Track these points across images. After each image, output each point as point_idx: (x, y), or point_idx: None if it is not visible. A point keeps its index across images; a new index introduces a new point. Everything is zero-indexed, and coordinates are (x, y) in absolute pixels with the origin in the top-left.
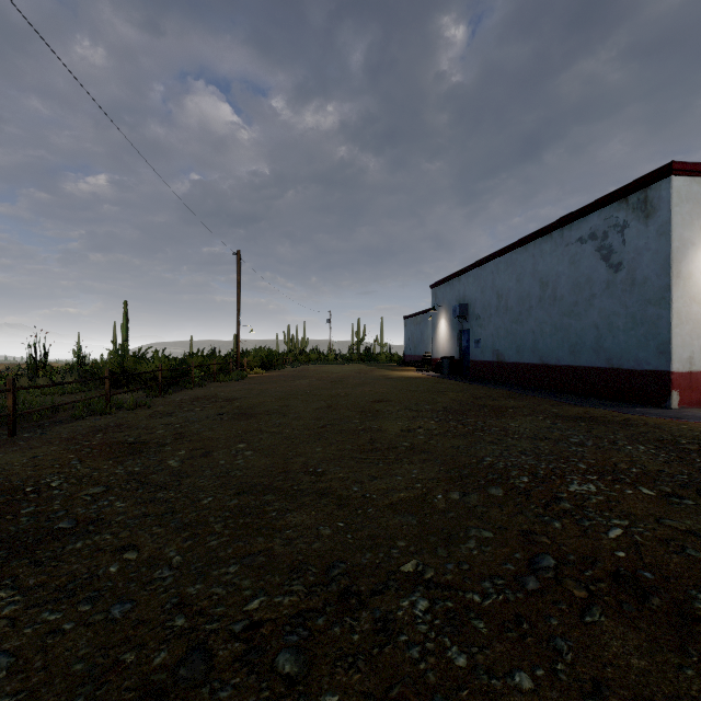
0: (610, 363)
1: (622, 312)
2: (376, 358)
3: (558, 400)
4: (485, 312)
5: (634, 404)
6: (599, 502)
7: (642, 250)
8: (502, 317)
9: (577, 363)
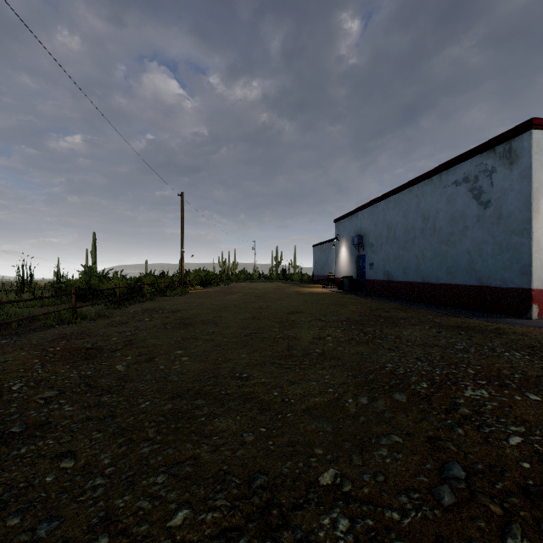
0: (480, 281)
1: (490, 241)
2: (290, 277)
3: (438, 311)
4: (378, 241)
5: (501, 315)
6: (494, 408)
7: (507, 190)
8: (391, 245)
9: (453, 281)
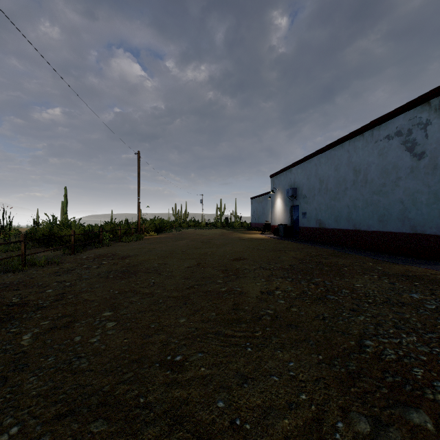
0: (414, 229)
1: (425, 190)
2: (232, 225)
3: (375, 258)
4: (310, 193)
5: (438, 262)
6: None
7: None
8: (323, 196)
9: (385, 229)
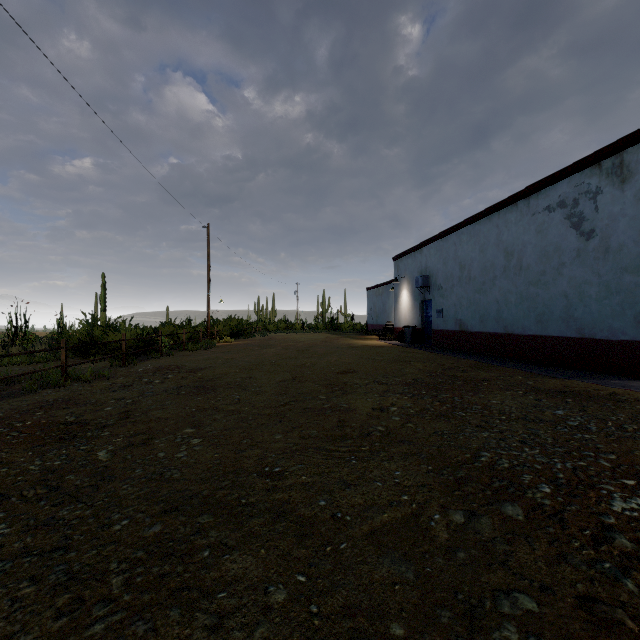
0: (581, 332)
1: (595, 281)
2: (340, 327)
3: (528, 370)
4: (448, 283)
5: (610, 376)
6: None
7: (617, 216)
8: (464, 287)
9: (545, 332)
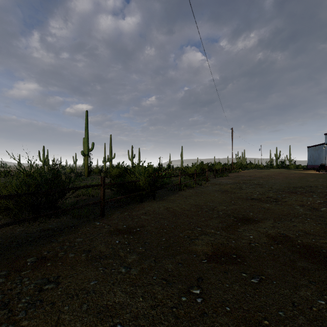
0: None
1: None
2: (287, 167)
3: None
4: None
5: None
6: None
7: None
8: None
9: None
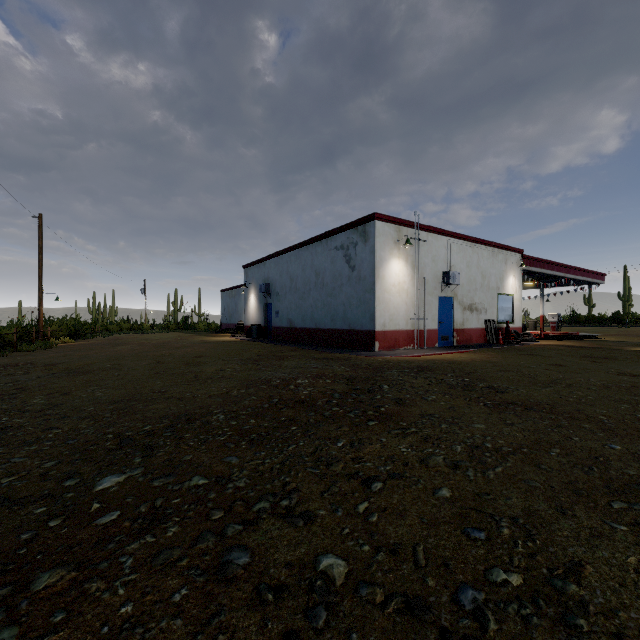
0: (350, 326)
1: (355, 296)
2: (194, 327)
3: (321, 350)
4: (283, 291)
5: (360, 350)
6: (306, 384)
7: (364, 260)
8: (293, 295)
9: (335, 327)
